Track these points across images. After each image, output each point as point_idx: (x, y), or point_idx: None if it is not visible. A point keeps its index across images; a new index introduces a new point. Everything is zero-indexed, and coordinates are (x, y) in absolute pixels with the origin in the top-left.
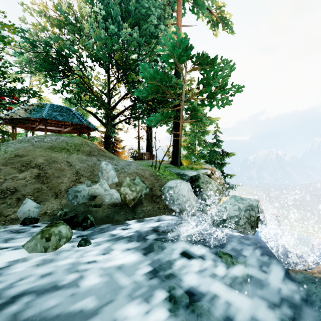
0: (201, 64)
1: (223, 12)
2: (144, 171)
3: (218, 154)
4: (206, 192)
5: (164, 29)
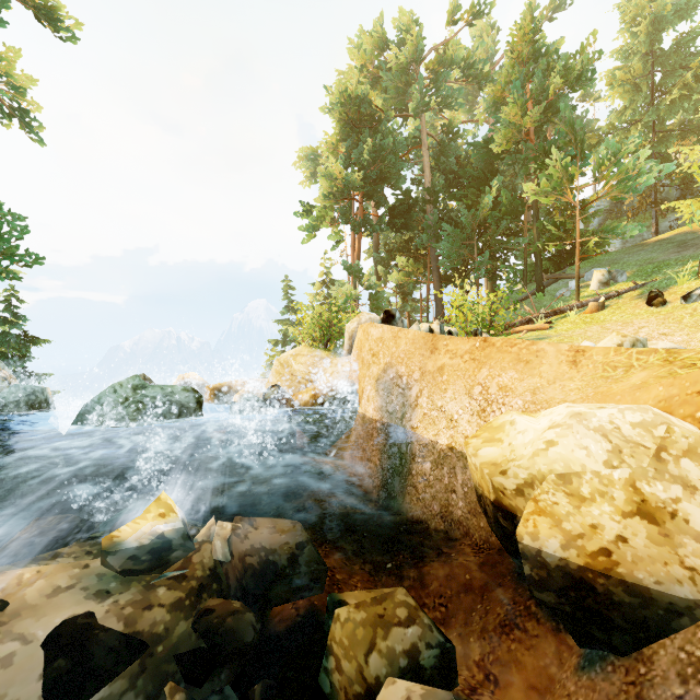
0: None
1: (25, 97)
2: None
3: (14, 339)
4: None
5: None
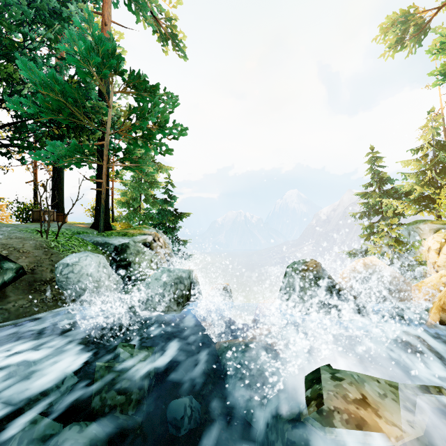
0: (136, 88)
1: (175, 28)
2: (24, 241)
3: (170, 214)
4: (136, 266)
5: (74, 14)
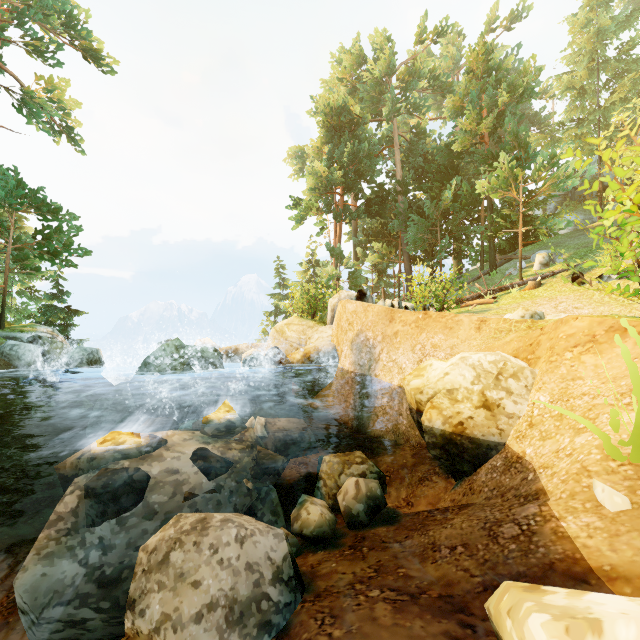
0: (40, 209)
1: (70, 116)
2: None
3: (61, 311)
4: (51, 351)
5: None
